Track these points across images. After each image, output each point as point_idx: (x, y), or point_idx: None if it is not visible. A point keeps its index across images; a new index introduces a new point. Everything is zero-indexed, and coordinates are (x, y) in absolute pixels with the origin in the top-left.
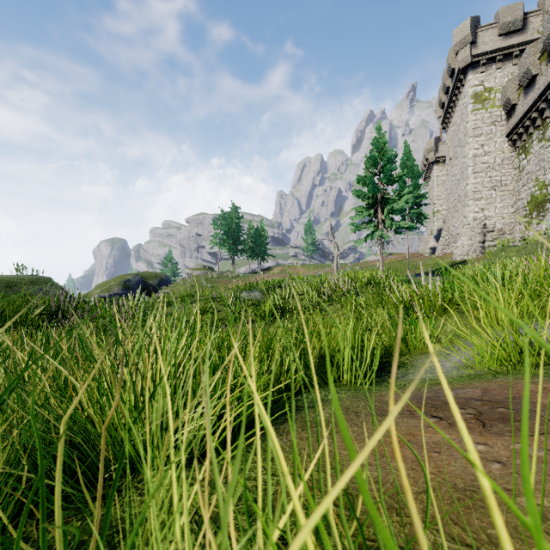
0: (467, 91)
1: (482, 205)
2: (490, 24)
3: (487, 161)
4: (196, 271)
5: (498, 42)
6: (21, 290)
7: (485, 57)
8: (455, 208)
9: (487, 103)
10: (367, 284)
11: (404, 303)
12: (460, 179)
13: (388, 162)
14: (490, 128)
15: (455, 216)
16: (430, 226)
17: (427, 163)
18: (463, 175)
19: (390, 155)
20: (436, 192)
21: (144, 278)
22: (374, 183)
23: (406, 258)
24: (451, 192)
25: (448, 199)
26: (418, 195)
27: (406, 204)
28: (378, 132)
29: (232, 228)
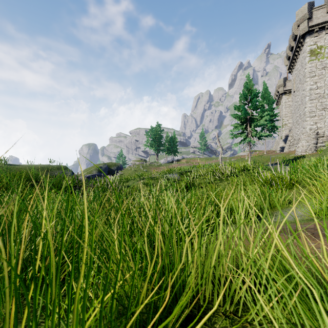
0: (305, 49)
1: (315, 120)
2: (321, 6)
3: (319, 93)
4: (137, 162)
5: (326, 17)
6: (53, 173)
7: (317, 26)
8: (297, 122)
9: (319, 56)
10: (241, 170)
11: (266, 182)
12: (300, 104)
13: (254, 97)
14: (321, 71)
15: (297, 127)
16: (280, 133)
17: (278, 94)
18: (303, 102)
19: (255, 93)
20: (284, 112)
21: (109, 166)
22: (245, 109)
23: (265, 153)
24: (294, 112)
25: (292, 117)
26: (272, 114)
27: (265, 122)
28: (247, 79)
29: (157, 136)
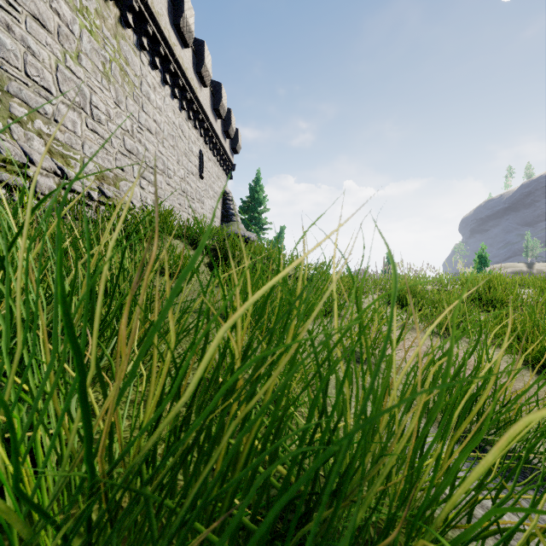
0: None
1: None
2: None
3: None
4: None
5: None
6: None
7: None
8: None
9: None
10: None
11: None
12: None
13: None
14: None
15: None
16: None
17: None
18: None
19: None
20: None
21: None
22: None
23: None
24: None
25: None
26: None
27: None
28: None
29: None
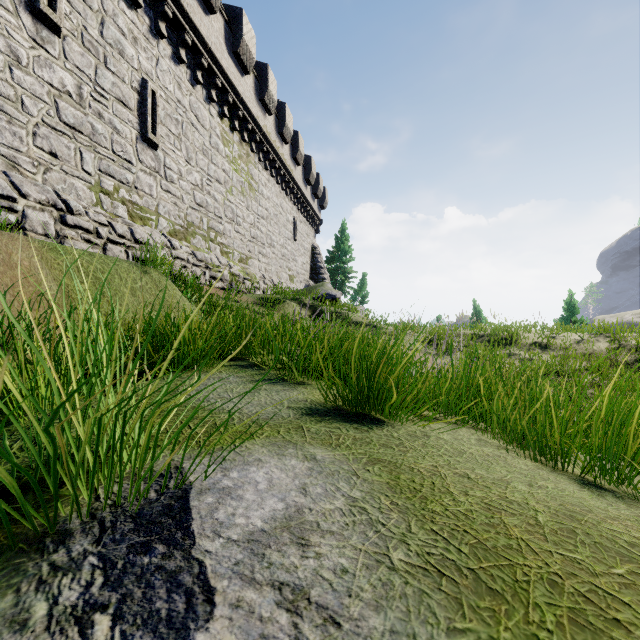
0: None
1: None
2: None
3: None
4: None
5: None
6: None
7: None
8: None
9: None
10: None
11: None
12: None
13: None
14: None
15: None
16: None
17: None
18: None
19: None
20: None
21: None
22: None
23: None
24: None
25: None
26: None
27: None
28: None
29: None
